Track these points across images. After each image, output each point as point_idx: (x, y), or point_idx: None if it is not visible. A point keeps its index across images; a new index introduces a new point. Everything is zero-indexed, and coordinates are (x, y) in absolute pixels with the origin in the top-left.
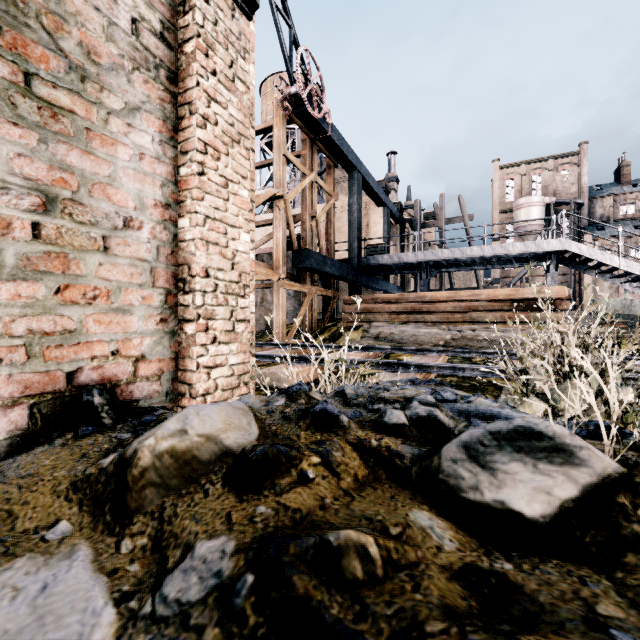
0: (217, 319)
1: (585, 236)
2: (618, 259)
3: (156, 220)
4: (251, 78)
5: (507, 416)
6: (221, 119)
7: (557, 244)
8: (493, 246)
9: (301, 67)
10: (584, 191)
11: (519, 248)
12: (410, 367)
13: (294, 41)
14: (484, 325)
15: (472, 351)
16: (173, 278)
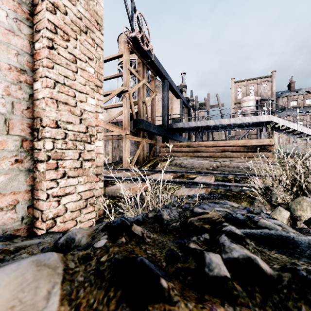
0: (66, 159)
1: (274, 115)
2: (297, 125)
3: (11, 81)
4: (100, 2)
5: (295, 241)
6: (70, 11)
7: (267, 118)
8: (235, 118)
9: (137, 22)
10: (274, 94)
11: (248, 120)
12: (198, 184)
13: (134, 9)
14: (231, 159)
15: (229, 173)
16: (29, 128)
